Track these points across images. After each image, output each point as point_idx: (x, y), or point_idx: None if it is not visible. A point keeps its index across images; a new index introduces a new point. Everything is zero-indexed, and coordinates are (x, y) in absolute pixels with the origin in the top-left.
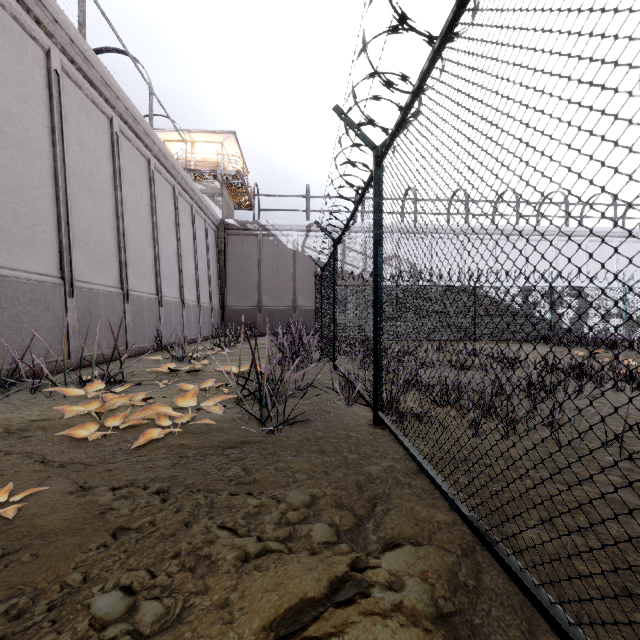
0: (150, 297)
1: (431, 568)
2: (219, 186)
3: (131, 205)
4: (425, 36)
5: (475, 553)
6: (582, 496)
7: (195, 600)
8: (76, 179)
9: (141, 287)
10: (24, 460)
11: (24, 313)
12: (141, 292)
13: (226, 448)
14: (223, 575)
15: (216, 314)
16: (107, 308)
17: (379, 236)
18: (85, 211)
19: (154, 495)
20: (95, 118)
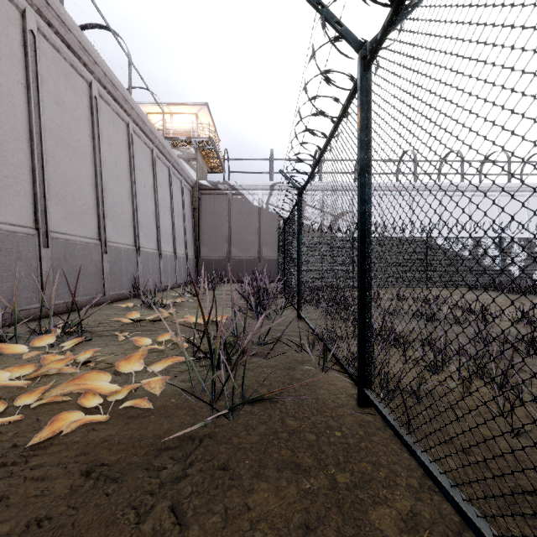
0: (128, 248)
1: None
2: (194, 152)
3: (110, 164)
4: None
5: None
6: None
7: None
8: (53, 136)
9: (119, 239)
10: None
11: None
12: (119, 243)
13: (161, 450)
14: None
15: (191, 263)
16: (84, 258)
17: (367, 161)
18: (62, 166)
19: None
20: (74, 81)
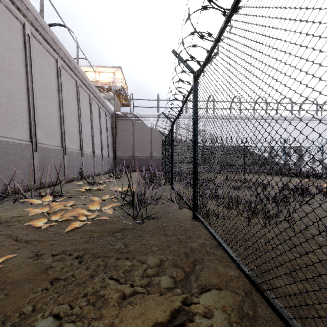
0: (77, 152)
1: (228, 304)
2: (113, 95)
3: (67, 104)
4: (222, 8)
5: (252, 294)
6: (309, 260)
7: (94, 323)
8: (38, 90)
9: (72, 146)
10: (6, 239)
11: (11, 160)
12: (72, 149)
13: (114, 232)
14: (111, 307)
15: (111, 160)
16: (54, 157)
17: (196, 119)
18: (43, 107)
19: (75, 259)
20: (48, 59)
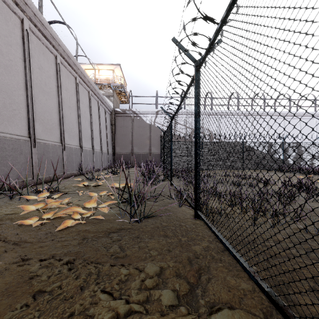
0: (76, 147)
1: None
2: (112, 92)
3: (66, 100)
4: None
5: (272, 316)
6: None
7: None
8: (37, 86)
9: (71, 142)
10: None
11: (9, 155)
12: (71, 145)
13: (110, 232)
14: None
15: (110, 156)
16: (53, 153)
17: (198, 111)
18: (42, 103)
19: (64, 265)
20: (47, 55)
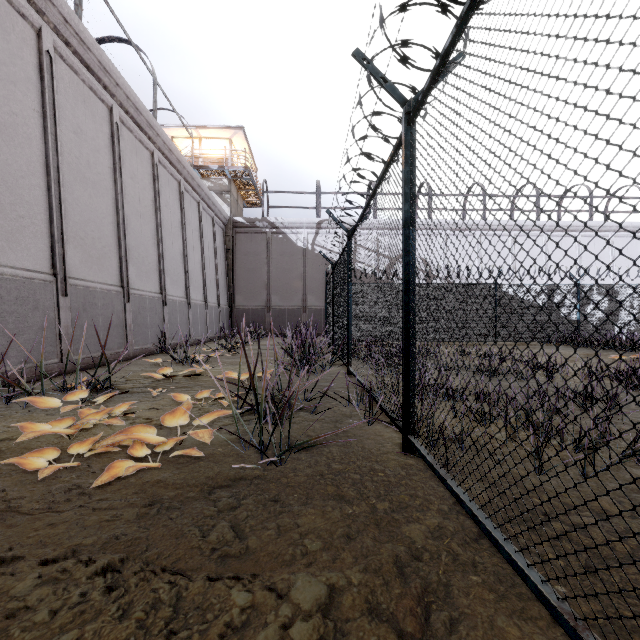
0: (153, 296)
1: None
2: (227, 183)
3: (133, 199)
4: None
5: None
6: None
7: None
8: (71, 169)
9: (143, 285)
10: None
11: (9, 312)
12: (143, 291)
13: (214, 488)
14: None
15: (224, 314)
16: (105, 307)
17: (411, 214)
18: (81, 204)
19: (97, 578)
20: (93, 106)
